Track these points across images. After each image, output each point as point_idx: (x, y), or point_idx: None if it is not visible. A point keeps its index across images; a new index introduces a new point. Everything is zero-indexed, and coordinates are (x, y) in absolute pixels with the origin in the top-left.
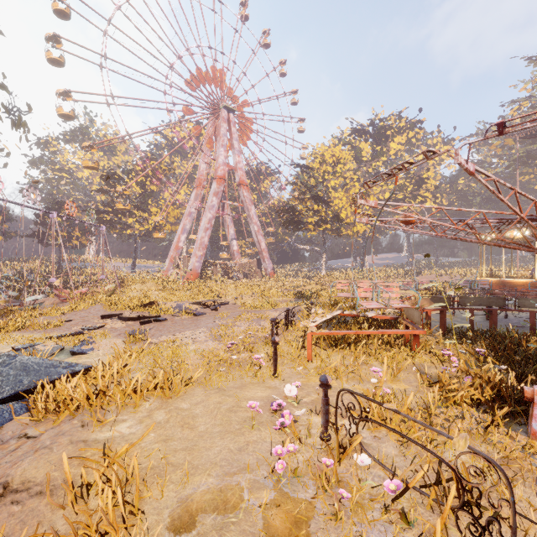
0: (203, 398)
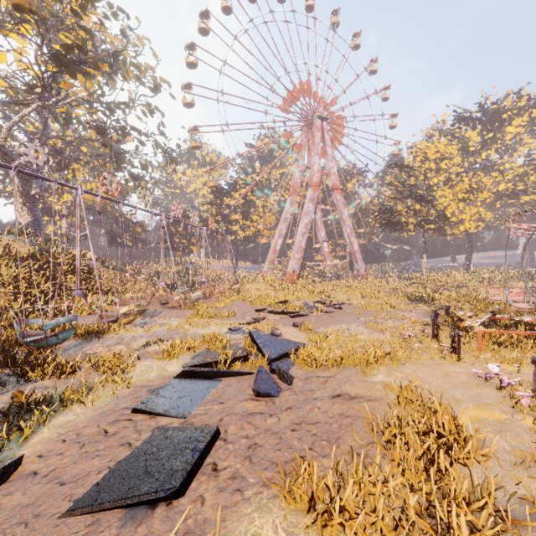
0: (416, 369)
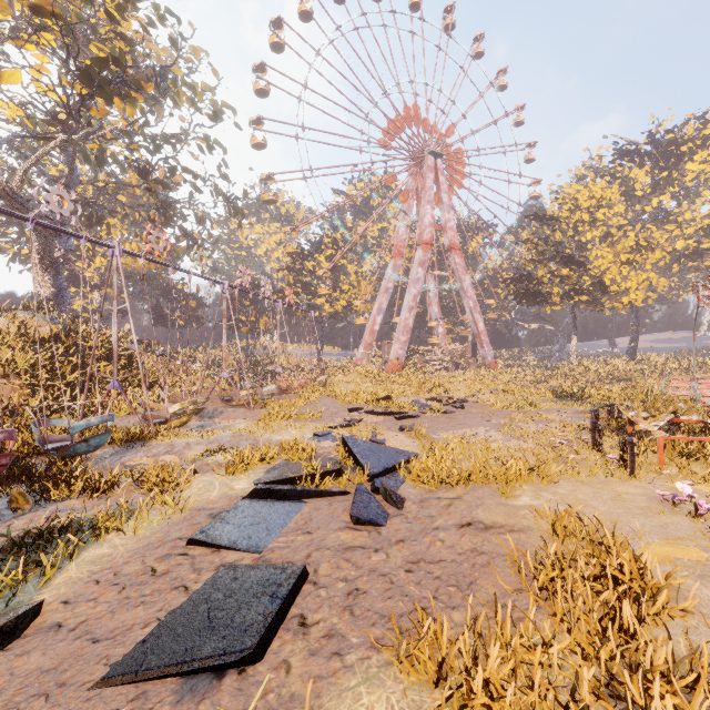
0: (573, 489)
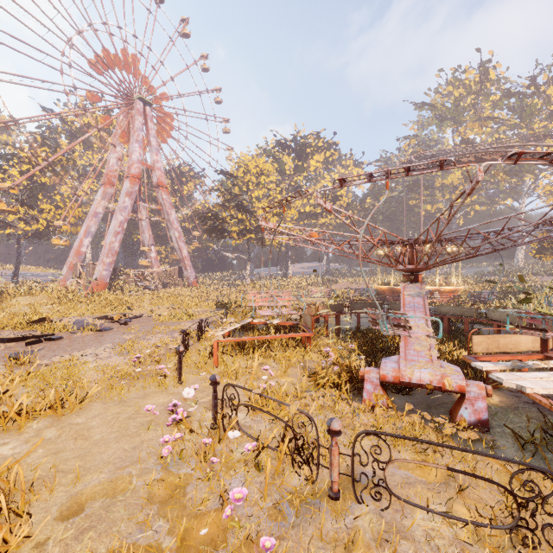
0: (101, 412)
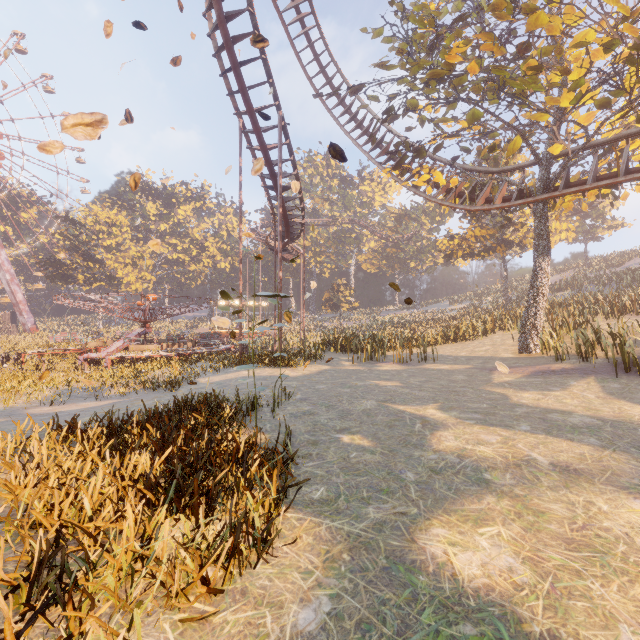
0: None
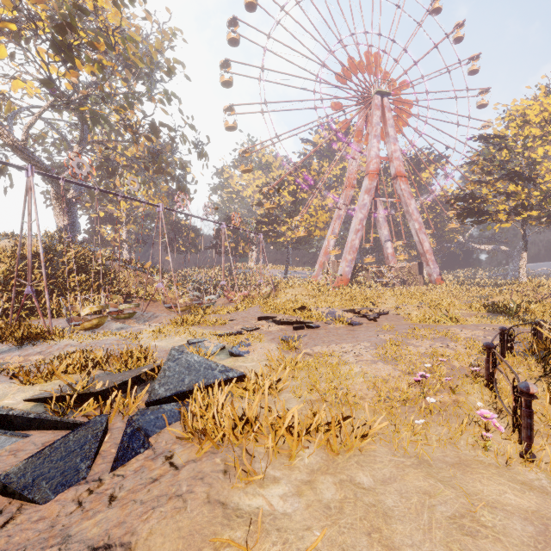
0: (393, 472)
